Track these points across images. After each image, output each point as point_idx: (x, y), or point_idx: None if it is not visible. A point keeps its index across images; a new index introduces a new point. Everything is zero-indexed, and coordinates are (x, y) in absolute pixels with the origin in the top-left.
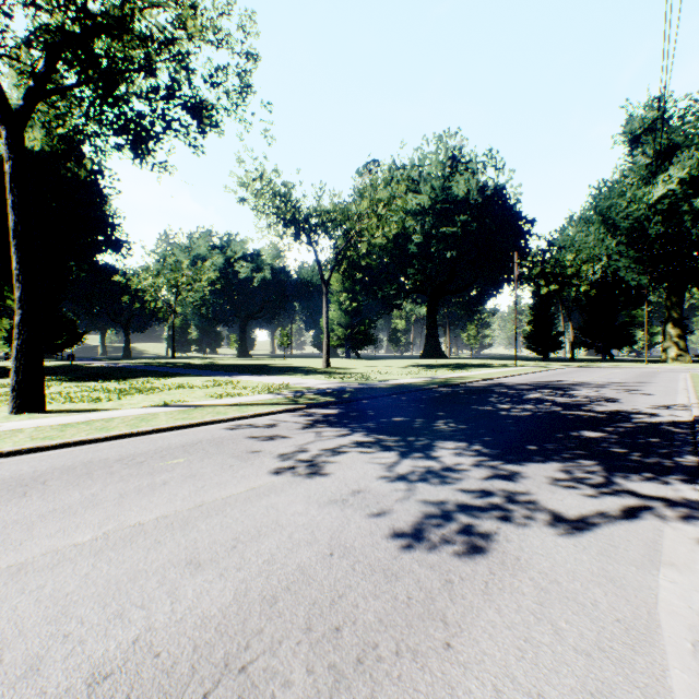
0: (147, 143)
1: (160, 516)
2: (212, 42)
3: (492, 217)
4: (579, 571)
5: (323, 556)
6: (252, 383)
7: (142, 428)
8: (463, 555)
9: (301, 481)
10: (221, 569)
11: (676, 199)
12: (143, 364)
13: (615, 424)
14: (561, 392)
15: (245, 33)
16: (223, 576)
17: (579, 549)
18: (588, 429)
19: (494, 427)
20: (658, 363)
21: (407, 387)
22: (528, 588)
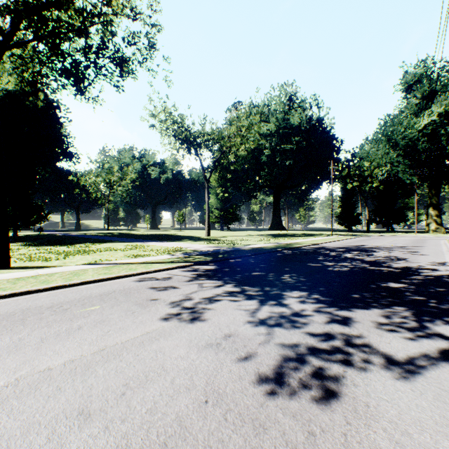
0: (83, 82)
1: (67, 360)
2: (129, 15)
3: (315, 138)
4: (424, 420)
5: (199, 404)
6: (157, 247)
7: (73, 281)
8: (320, 402)
9: (185, 325)
10: (107, 421)
11: (436, 126)
12: (87, 234)
13: (410, 277)
14: (366, 253)
15: (152, 10)
16: (107, 429)
17: (417, 394)
18: (392, 281)
19: (325, 279)
20: (423, 233)
21: (262, 249)
22: (384, 441)
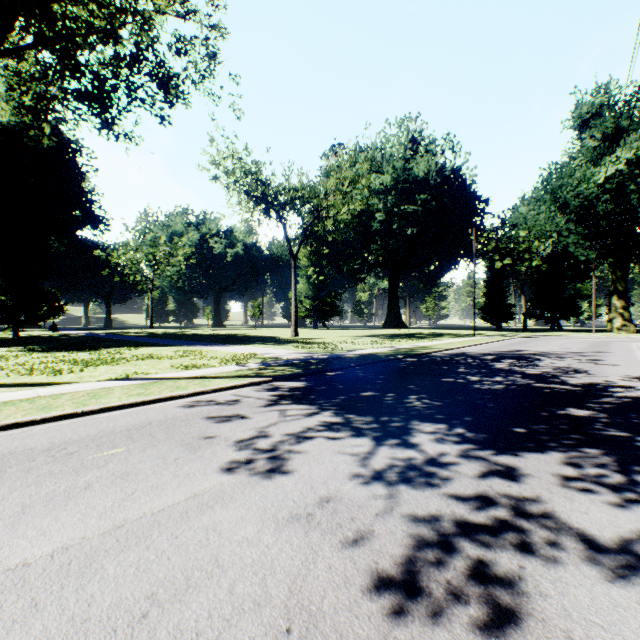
0: (109, 108)
1: (58, 547)
2: (179, 13)
3: (449, 197)
4: None
5: (276, 636)
6: (221, 353)
7: (89, 407)
8: (486, 630)
9: (257, 482)
10: None
11: (623, 179)
12: (121, 334)
13: (597, 399)
14: (527, 362)
15: (212, 6)
16: None
17: None
18: (572, 406)
19: (471, 404)
20: (604, 332)
21: (374, 357)
22: None
